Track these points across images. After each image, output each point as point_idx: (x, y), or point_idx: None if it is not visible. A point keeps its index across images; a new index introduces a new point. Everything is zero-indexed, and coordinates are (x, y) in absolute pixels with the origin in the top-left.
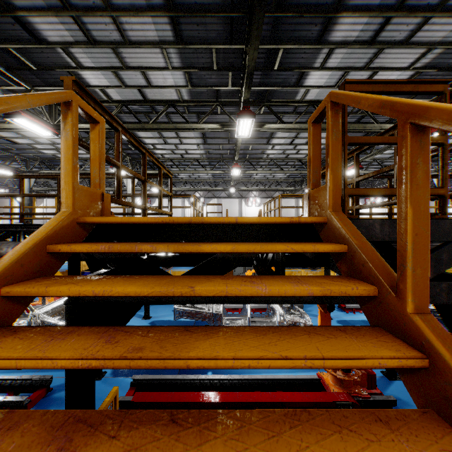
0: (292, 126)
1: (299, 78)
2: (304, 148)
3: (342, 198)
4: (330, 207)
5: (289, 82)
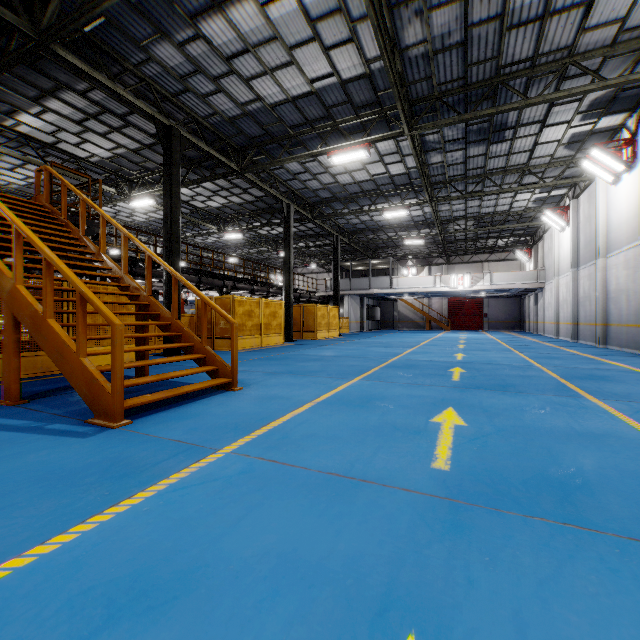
0: (0, 149)
1: (12, 111)
2: (9, 174)
3: (51, 203)
4: (46, 201)
5: (0, 108)
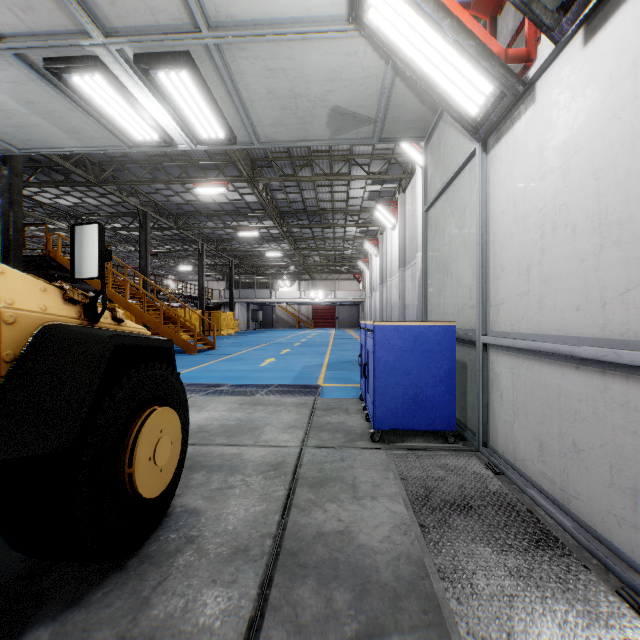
0: None
1: None
2: None
3: None
4: None
5: None
